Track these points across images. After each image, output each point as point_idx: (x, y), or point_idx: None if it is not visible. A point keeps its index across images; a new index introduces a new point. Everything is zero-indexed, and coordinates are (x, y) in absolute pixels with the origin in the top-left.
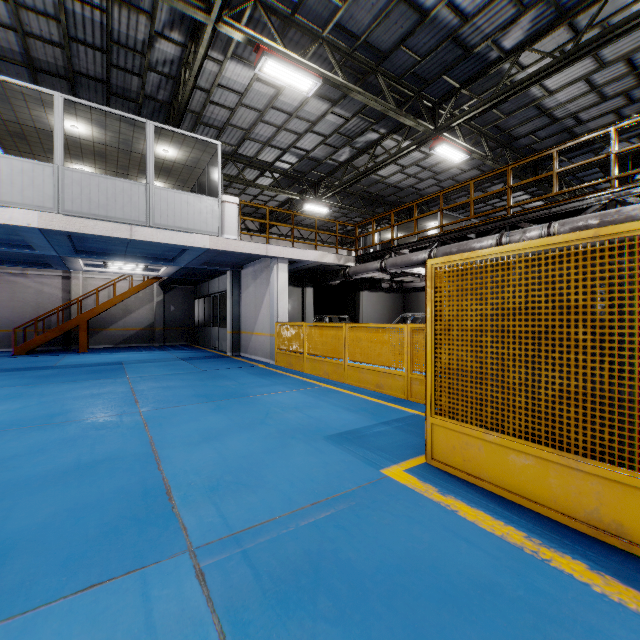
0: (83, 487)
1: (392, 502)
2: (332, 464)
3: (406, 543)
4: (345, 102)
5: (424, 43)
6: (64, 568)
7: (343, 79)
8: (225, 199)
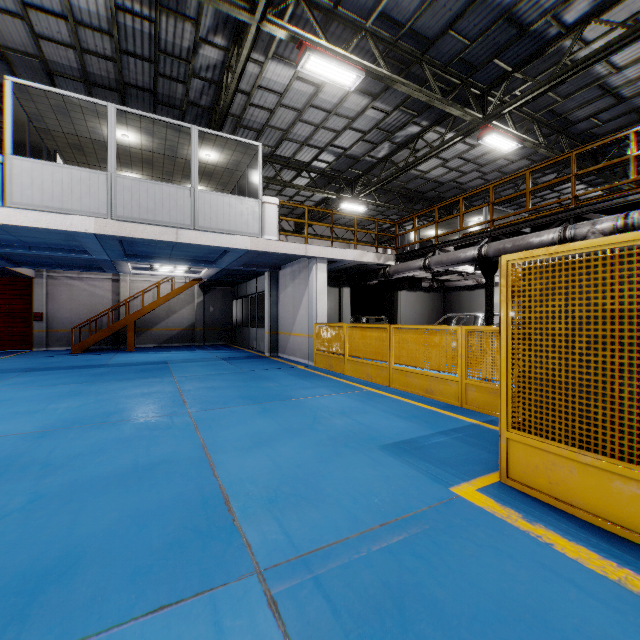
0: (143, 492)
1: (471, 528)
2: (394, 478)
3: (500, 582)
4: (386, 95)
5: (474, 26)
6: (132, 583)
7: (387, 70)
8: (265, 200)
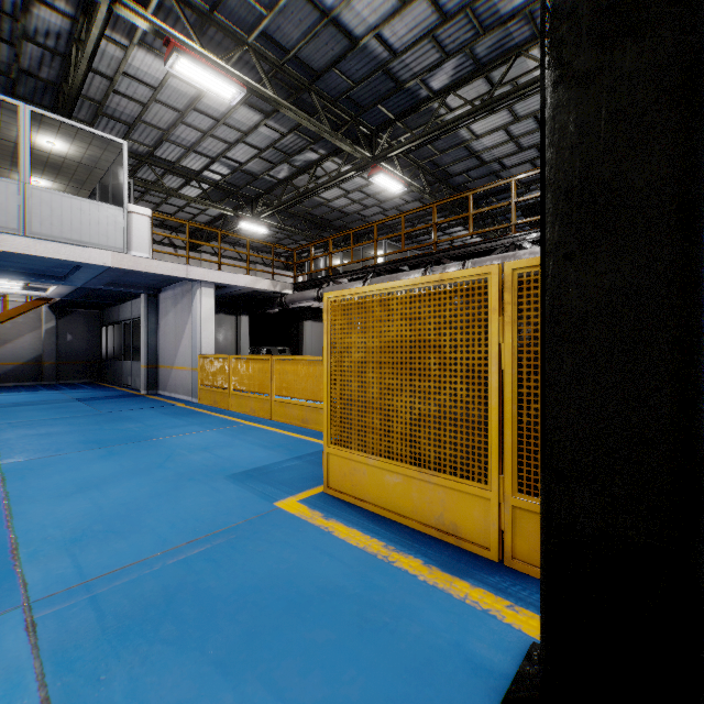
0: None
1: (274, 531)
2: (225, 502)
3: (272, 565)
4: (279, 116)
5: (357, 69)
6: None
7: (272, 92)
8: (133, 209)
